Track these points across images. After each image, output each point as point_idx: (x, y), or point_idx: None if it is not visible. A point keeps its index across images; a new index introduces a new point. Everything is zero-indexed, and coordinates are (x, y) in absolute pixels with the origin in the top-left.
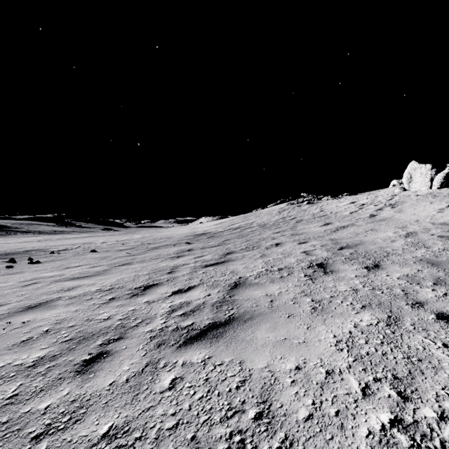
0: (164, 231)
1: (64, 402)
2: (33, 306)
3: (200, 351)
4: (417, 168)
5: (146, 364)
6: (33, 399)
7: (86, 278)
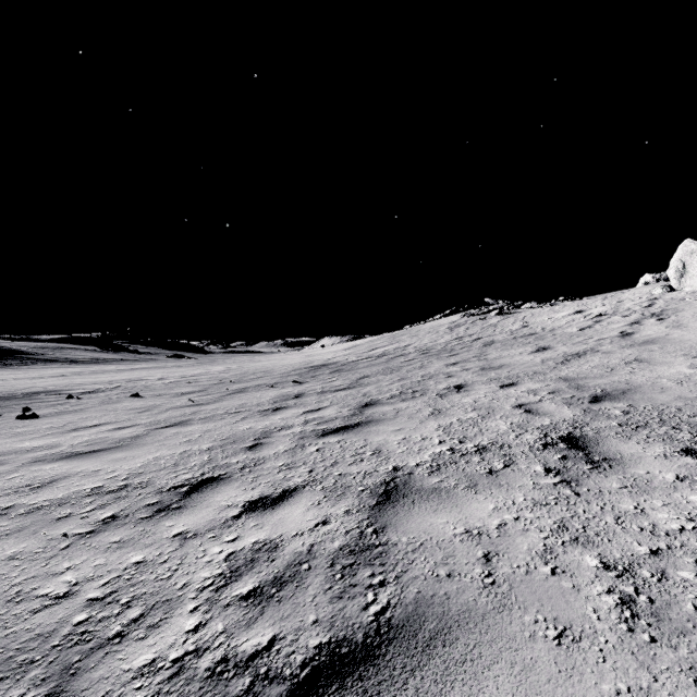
0: (262, 359)
1: None
2: None
3: None
4: (696, 250)
5: None
6: None
7: (92, 455)
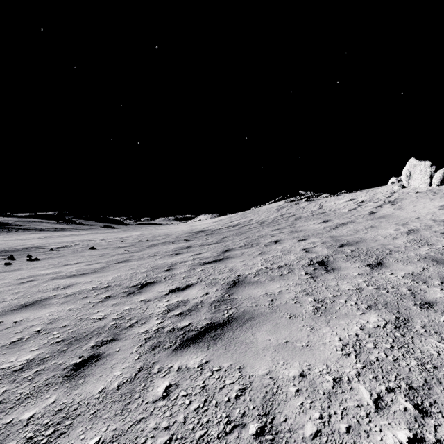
0: (163, 228)
1: (49, 411)
2: (27, 305)
3: (197, 355)
4: (417, 165)
5: (139, 369)
6: (16, 408)
7: (83, 275)
